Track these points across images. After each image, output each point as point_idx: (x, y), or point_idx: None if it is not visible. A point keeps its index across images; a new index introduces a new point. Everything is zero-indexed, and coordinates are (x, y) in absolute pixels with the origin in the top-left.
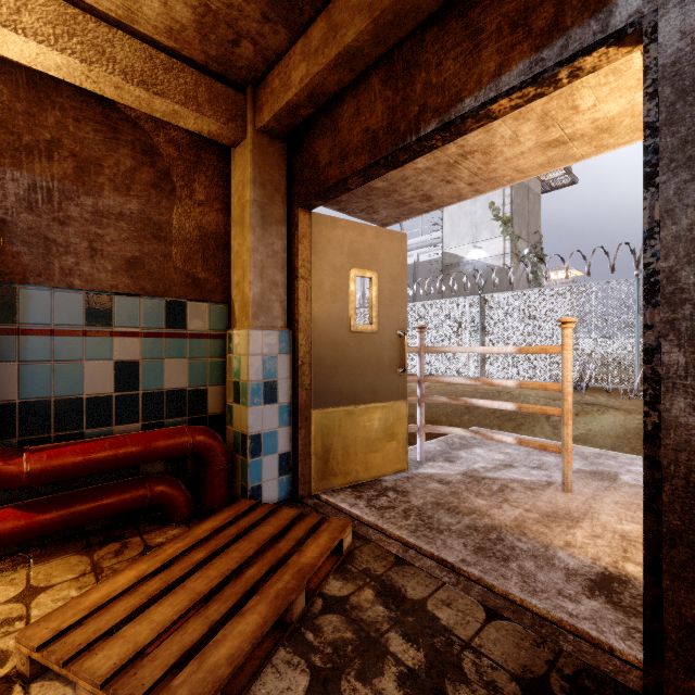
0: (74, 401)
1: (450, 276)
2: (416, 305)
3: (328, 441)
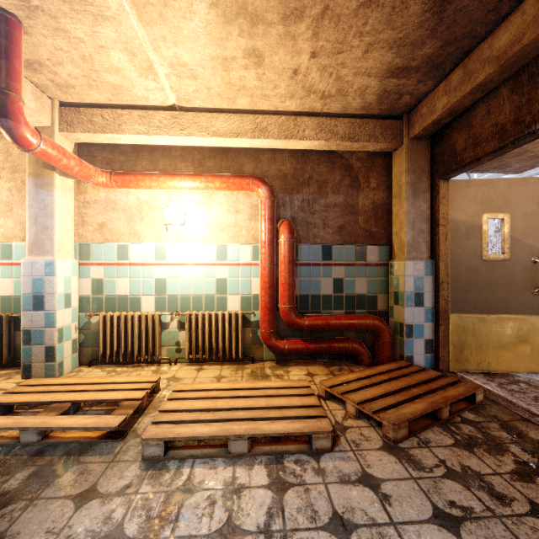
0: (317, 296)
1: None
2: None
3: (463, 337)
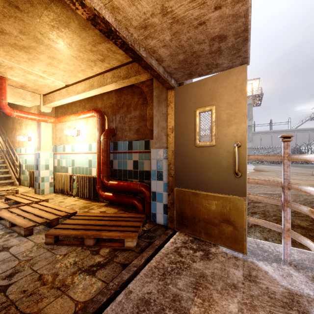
0: (126, 170)
1: None
2: None
3: (182, 206)
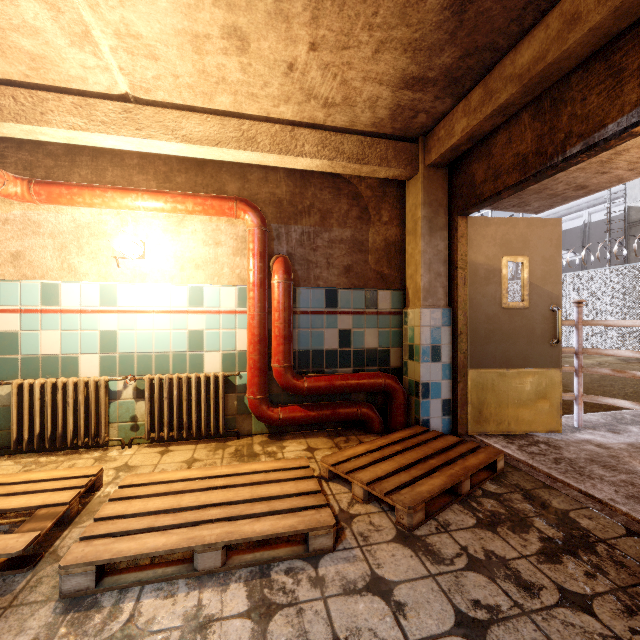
0: (320, 352)
1: (637, 234)
2: (584, 274)
3: (482, 395)
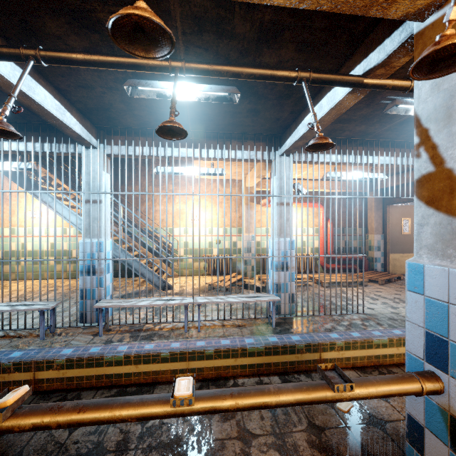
0: (339, 248)
1: None
2: None
3: (394, 262)
